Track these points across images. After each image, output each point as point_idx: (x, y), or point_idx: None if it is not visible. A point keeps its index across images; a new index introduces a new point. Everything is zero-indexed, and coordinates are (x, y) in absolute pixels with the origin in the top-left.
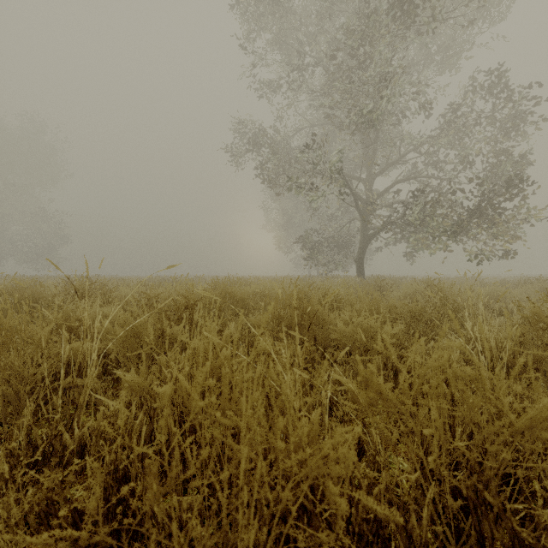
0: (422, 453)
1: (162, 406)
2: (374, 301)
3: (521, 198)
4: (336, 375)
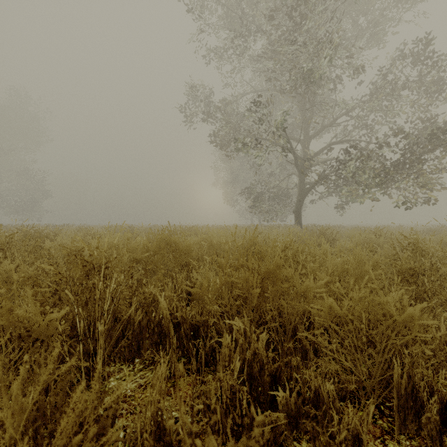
0: None
1: None
2: (356, 259)
3: (446, 154)
4: None
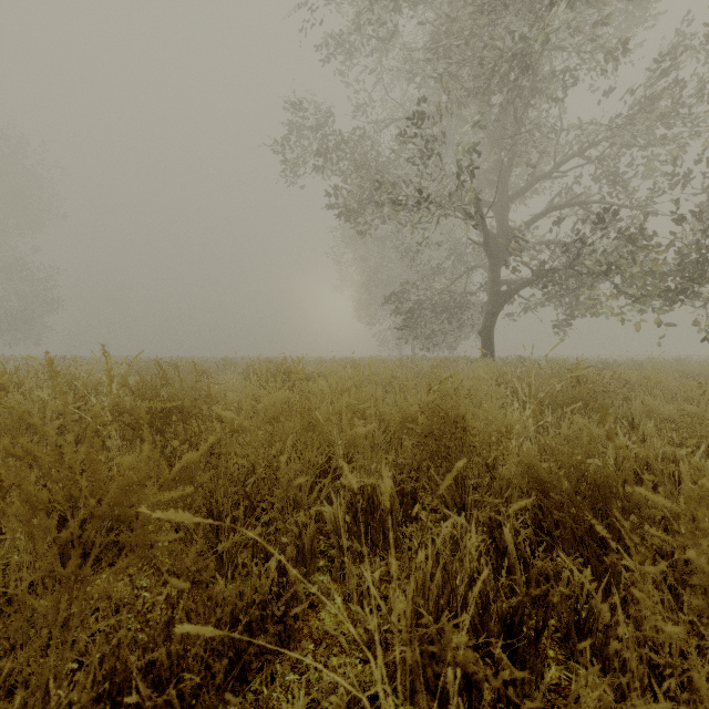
0: None
1: None
2: None
3: None
4: None
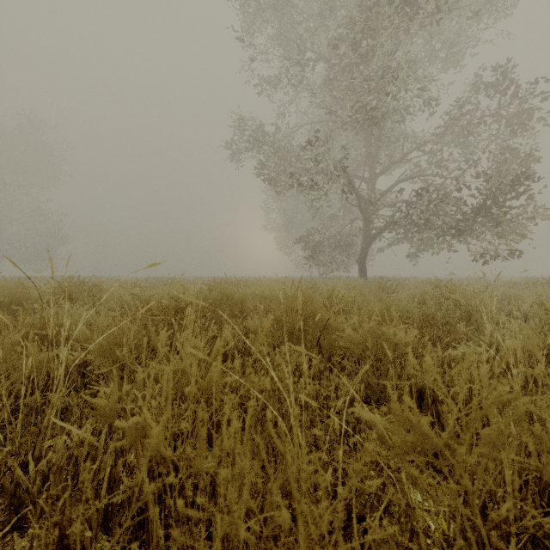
0: (480, 521)
1: (129, 443)
2: (384, 304)
3: (528, 197)
4: (358, 410)
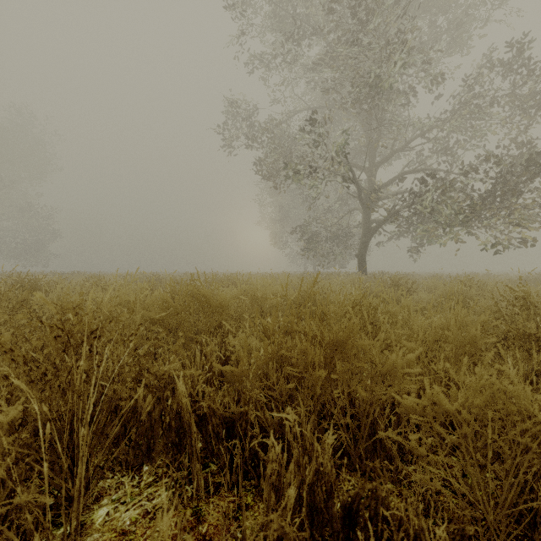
0: None
1: None
2: (457, 321)
3: None
4: None
